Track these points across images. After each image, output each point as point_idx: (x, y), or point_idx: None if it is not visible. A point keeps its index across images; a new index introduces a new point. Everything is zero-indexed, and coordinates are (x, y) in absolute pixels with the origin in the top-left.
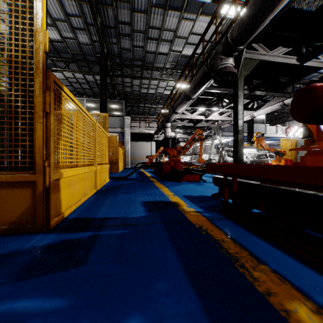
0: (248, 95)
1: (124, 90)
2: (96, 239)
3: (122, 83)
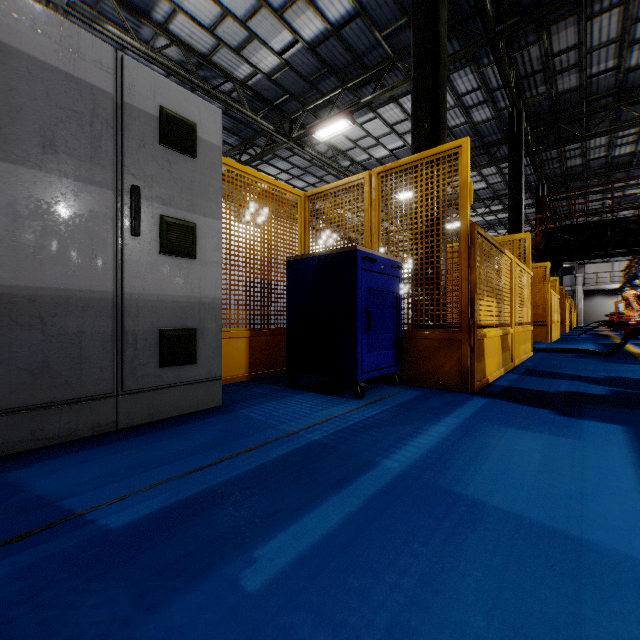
0: None
1: None
2: None
3: None
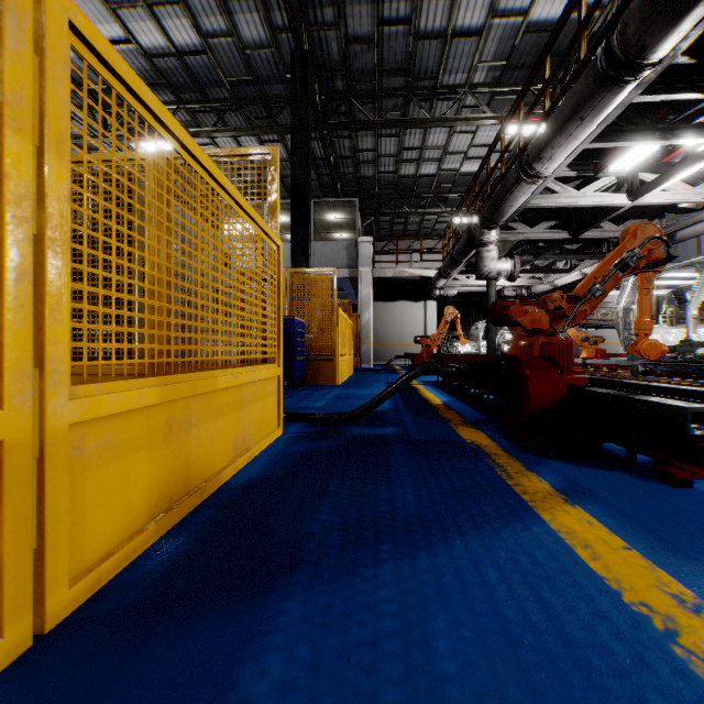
0: None
1: (358, 173)
2: None
3: (354, 153)
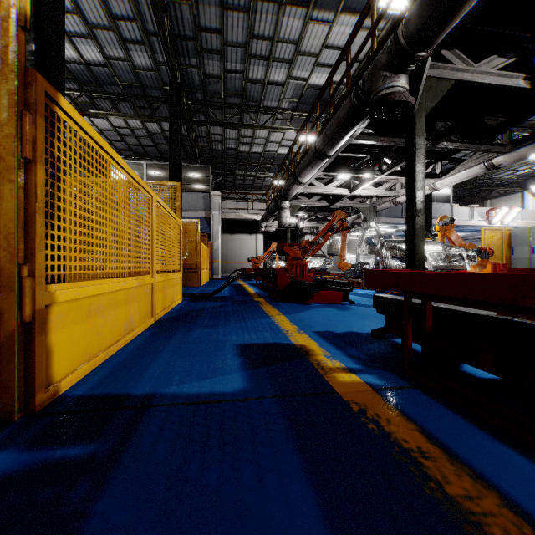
0: (428, 149)
1: (211, 147)
2: (128, 444)
3: (208, 135)
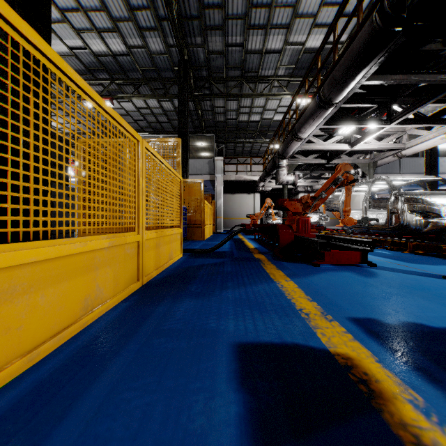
0: None
1: (215, 119)
2: None
3: (212, 108)
